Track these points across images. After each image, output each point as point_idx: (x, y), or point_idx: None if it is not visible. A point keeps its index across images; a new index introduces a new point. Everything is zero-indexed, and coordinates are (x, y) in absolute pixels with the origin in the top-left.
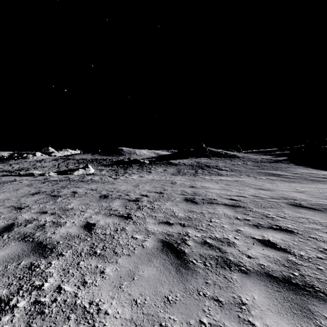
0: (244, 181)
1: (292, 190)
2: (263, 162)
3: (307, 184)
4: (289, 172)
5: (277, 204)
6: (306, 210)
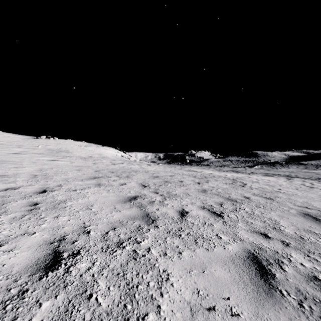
0: None
1: None
2: None
3: None
4: None
5: None
6: None
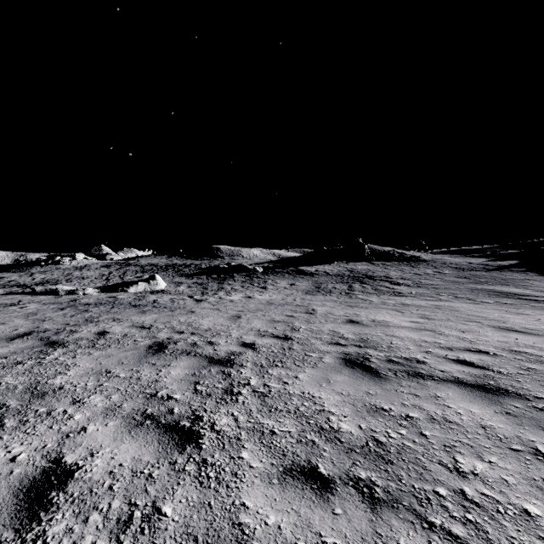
0: (456, 309)
1: None
2: (474, 270)
3: None
4: (535, 289)
5: None
6: None
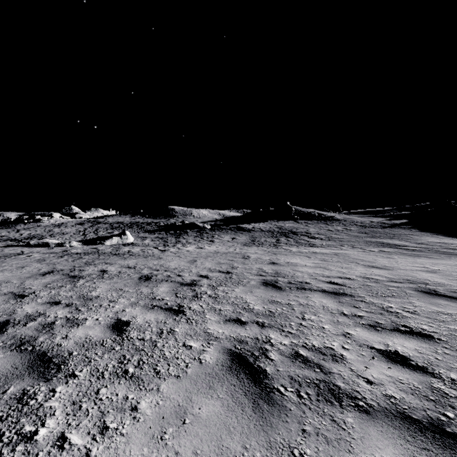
0: (348, 255)
1: (419, 269)
2: (373, 227)
3: (440, 260)
4: (412, 241)
5: (400, 290)
6: (446, 301)
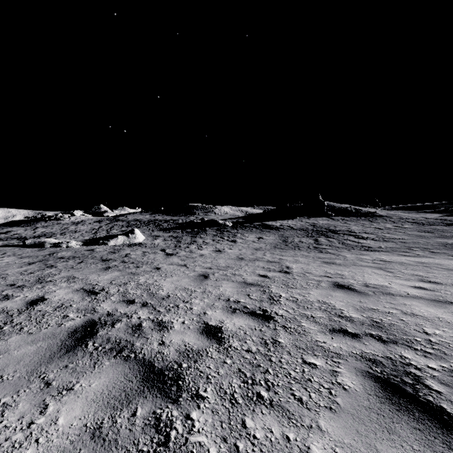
0: (450, 268)
1: None
2: (433, 225)
3: None
4: None
5: None
6: None
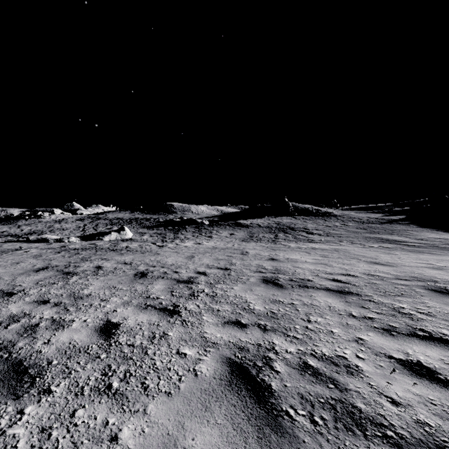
0: (348, 251)
1: (424, 266)
2: (371, 223)
3: (444, 256)
4: (412, 237)
5: (409, 288)
6: None
